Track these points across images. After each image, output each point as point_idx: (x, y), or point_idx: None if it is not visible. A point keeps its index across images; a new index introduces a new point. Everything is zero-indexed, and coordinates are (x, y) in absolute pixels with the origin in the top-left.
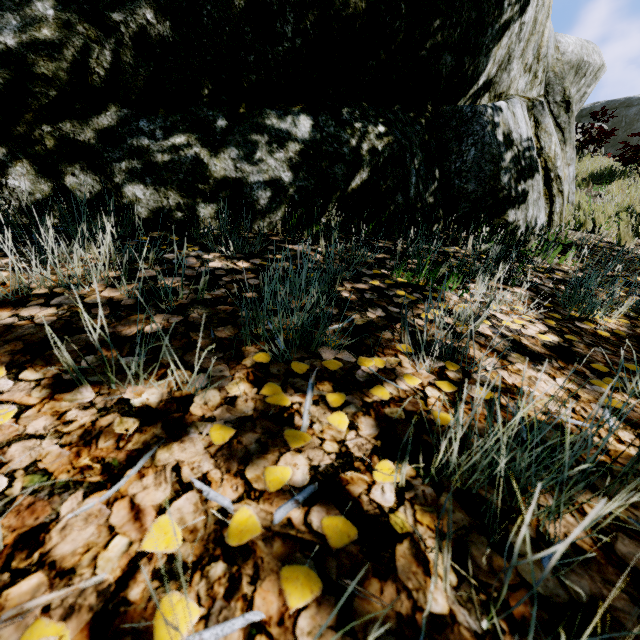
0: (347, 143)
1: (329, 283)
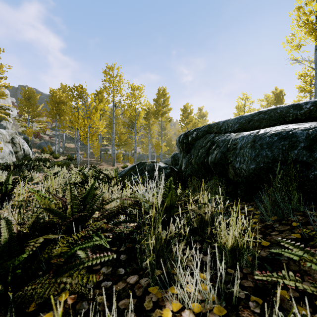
0: None
1: None
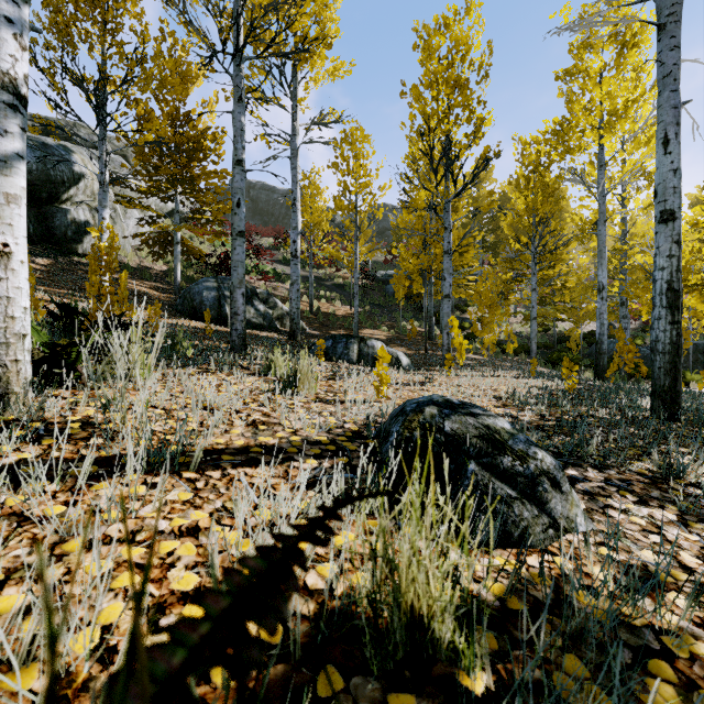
0: None
1: None
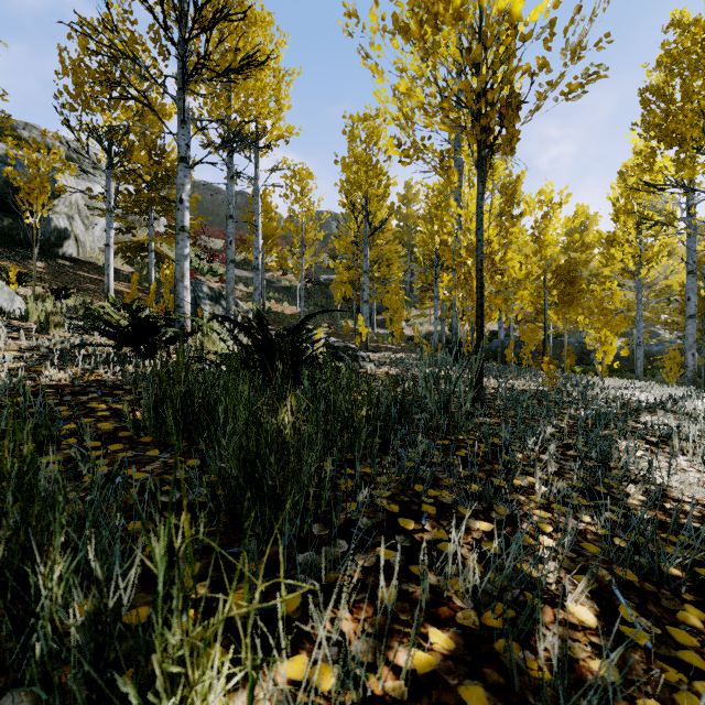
0: (0, 223)
1: (2, 253)
